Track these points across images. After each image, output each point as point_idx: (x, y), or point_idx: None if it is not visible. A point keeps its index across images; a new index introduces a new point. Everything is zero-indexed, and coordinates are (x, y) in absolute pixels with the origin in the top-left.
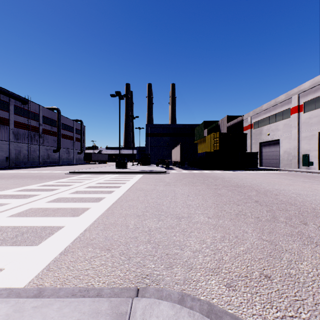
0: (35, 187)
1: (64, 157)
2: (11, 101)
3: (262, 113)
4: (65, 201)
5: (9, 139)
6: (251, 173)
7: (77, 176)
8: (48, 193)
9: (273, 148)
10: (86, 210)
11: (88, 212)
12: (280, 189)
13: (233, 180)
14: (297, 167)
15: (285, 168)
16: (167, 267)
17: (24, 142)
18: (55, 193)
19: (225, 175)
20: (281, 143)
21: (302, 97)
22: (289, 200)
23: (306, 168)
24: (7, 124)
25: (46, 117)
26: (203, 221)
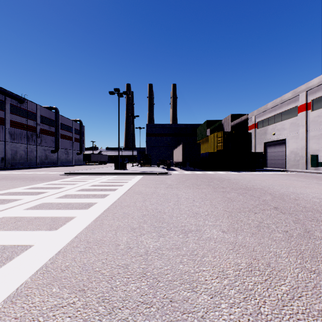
0: (21, 190)
1: (63, 157)
2: (7, 99)
3: (267, 112)
4: (48, 207)
5: (4, 139)
6: (257, 174)
7: (72, 177)
8: (32, 198)
9: (279, 148)
10: (69, 220)
11: (70, 224)
12: (297, 192)
13: (240, 182)
14: (305, 168)
15: (292, 169)
16: None
17: (20, 142)
18: (40, 197)
19: (230, 177)
20: (287, 143)
21: (311, 94)
22: (314, 207)
23: (315, 169)
24: (2, 123)
25: (44, 116)
26: (217, 237)
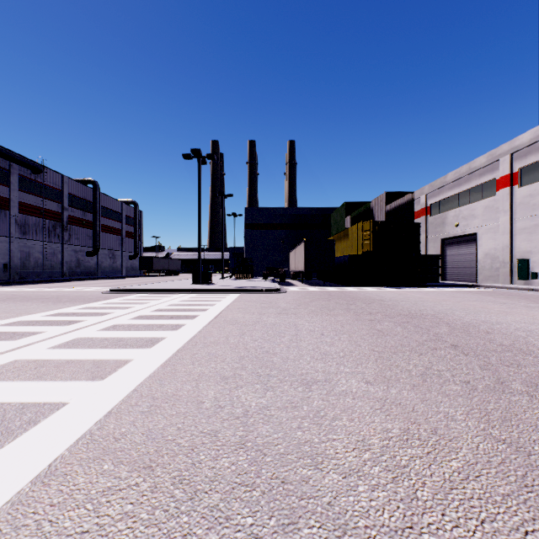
0: (41, 317)
1: (106, 264)
2: (13, 167)
3: (446, 189)
4: (87, 345)
5: (9, 234)
6: (429, 291)
7: (122, 297)
8: (60, 330)
9: (466, 248)
10: (122, 365)
11: (124, 370)
12: (491, 321)
13: (400, 304)
14: (508, 281)
15: (487, 283)
16: (284, 524)
17: (36, 238)
18: (72, 329)
19: (384, 296)
20: (479, 239)
21: (518, 159)
22: (516, 344)
23: (525, 283)
24: (6, 207)
25: (75, 195)
26: (357, 391)
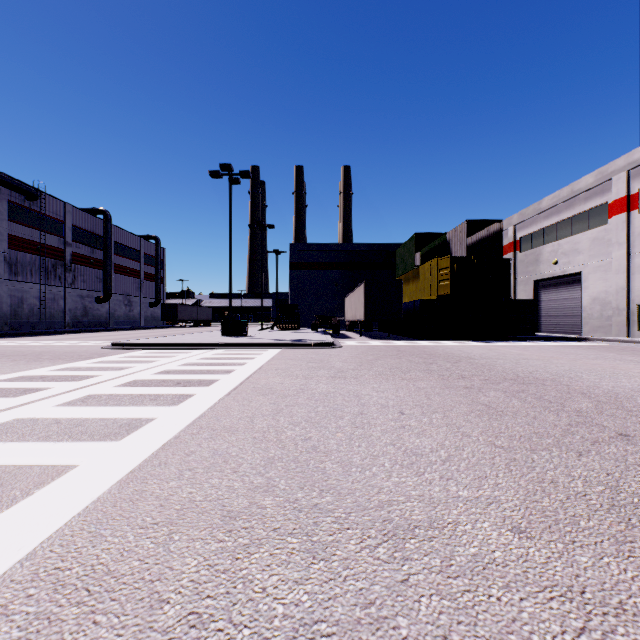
0: None
1: (121, 313)
2: (1, 192)
3: (541, 217)
4: (18, 434)
5: None
6: (526, 346)
7: (125, 353)
8: None
9: (567, 292)
10: (48, 479)
11: (44, 494)
12: None
13: (497, 363)
14: (624, 333)
15: (596, 335)
16: None
17: (31, 280)
18: (20, 402)
19: (471, 352)
20: (585, 280)
21: (637, 177)
22: None
23: None
24: None
25: (81, 228)
26: (506, 561)
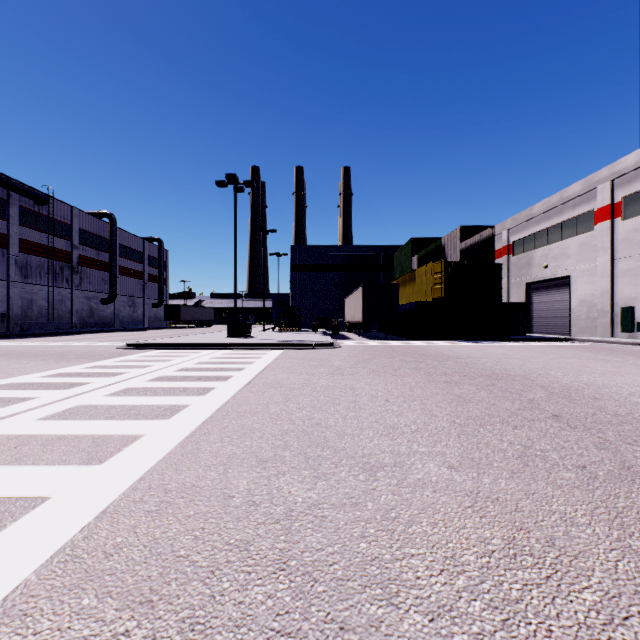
0: (37, 378)
1: (125, 313)
2: (12, 197)
3: (533, 223)
4: (88, 415)
5: (8, 277)
6: (513, 346)
7: (141, 353)
8: (57, 395)
9: (556, 294)
10: (129, 442)
11: (131, 450)
12: (597, 383)
13: (480, 362)
14: (608, 334)
15: (583, 336)
16: None
17: (40, 282)
18: (73, 393)
19: (460, 352)
20: (573, 283)
21: (620, 186)
22: (634, 414)
23: (629, 337)
24: (3, 245)
25: (87, 231)
26: (438, 481)
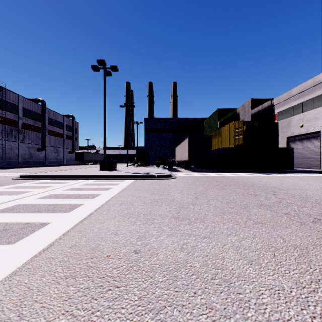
0: None
1: (52, 156)
2: None
3: (291, 100)
4: None
5: None
6: (299, 177)
7: (19, 183)
8: None
9: (309, 143)
10: None
11: None
12: None
13: (311, 195)
14: None
15: None
16: None
17: None
18: None
19: (269, 182)
20: None
21: None
22: None
23: None
24: None
25: (28, 109)
26: None
